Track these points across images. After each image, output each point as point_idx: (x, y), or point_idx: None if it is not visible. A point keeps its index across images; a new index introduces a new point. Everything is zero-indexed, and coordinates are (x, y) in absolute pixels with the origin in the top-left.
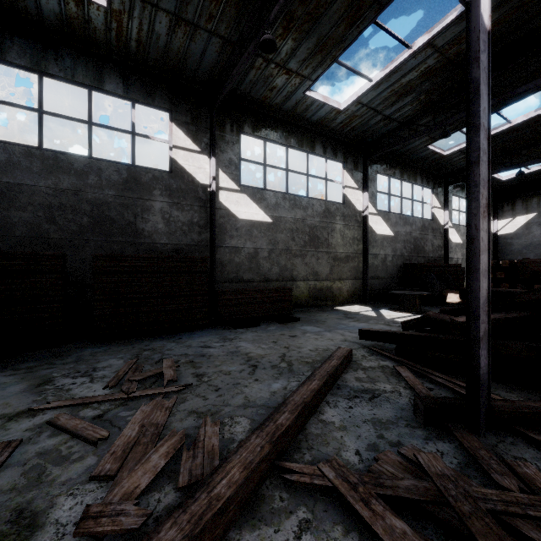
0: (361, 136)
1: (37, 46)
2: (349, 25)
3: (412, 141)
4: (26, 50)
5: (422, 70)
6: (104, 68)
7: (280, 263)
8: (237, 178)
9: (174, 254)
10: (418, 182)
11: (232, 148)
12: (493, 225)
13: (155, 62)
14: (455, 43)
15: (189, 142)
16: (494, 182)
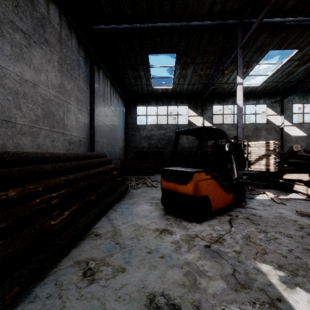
0: (276, 90)
1: (156, 99)
2: (247, 68)
3: None
4: (154, 101)
5: (293, 66)
6: (170, 99)
7: None
8: (211, 122)
9: (189, 149)
10: None
11: (209, 111)
12: None
13: (184, 93)
14: (304, 56)
15: (194, 113)
16: None
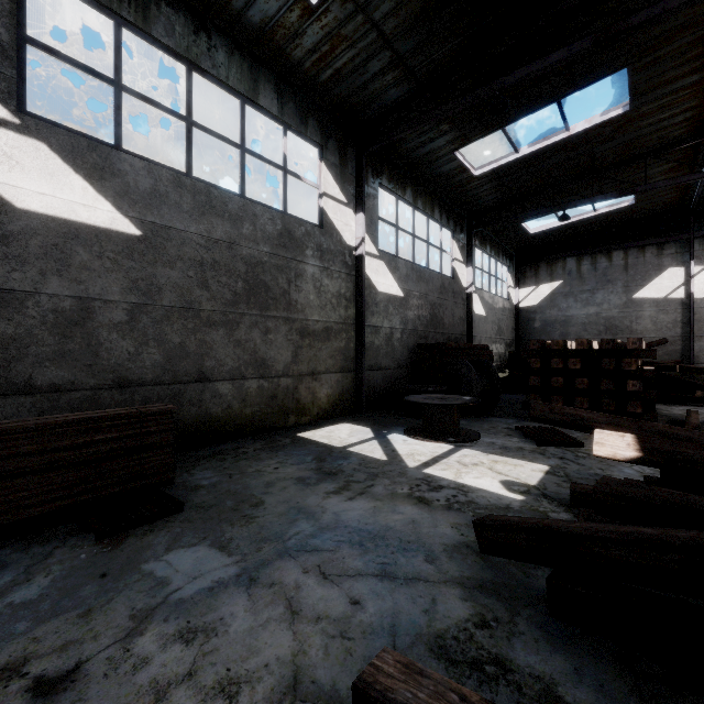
0: (352, 101)
1: None
2: None
3: (434, 135)
4: None
5: None
6: None
7: (166, 339)
8: (5, 86)
9: None
10: (437, 216)
11: None
12: (514, 294)
13: None
14: None
15: None
16: (521, 235)
